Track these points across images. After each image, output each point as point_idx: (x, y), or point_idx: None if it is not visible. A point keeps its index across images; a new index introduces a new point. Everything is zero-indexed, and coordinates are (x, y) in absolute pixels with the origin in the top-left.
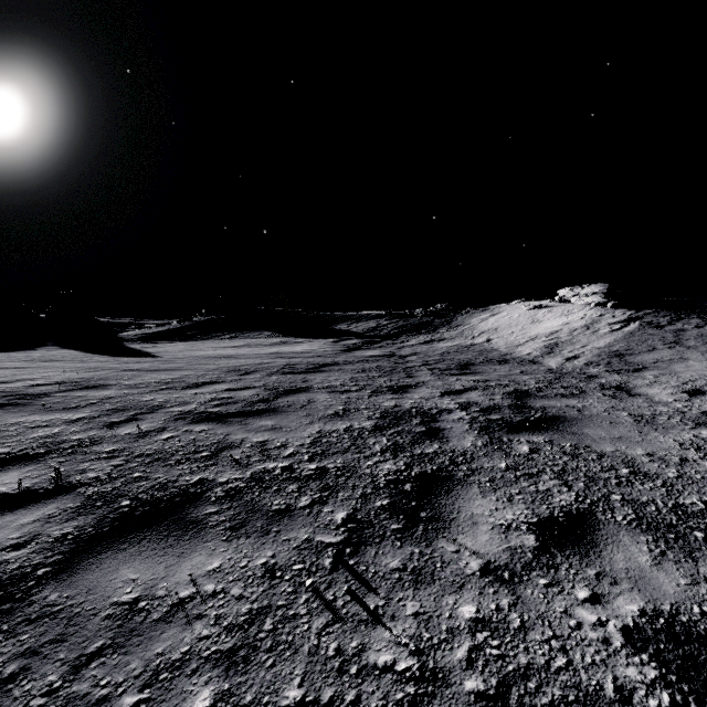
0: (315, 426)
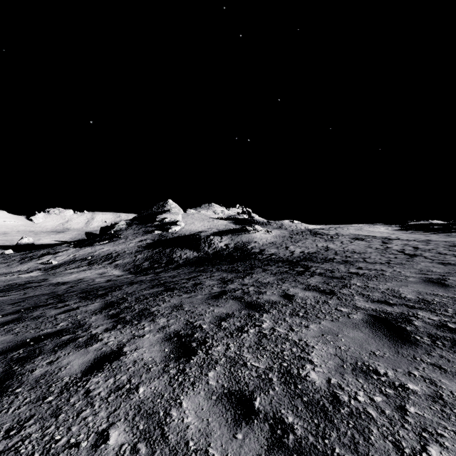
0: (175, 301)
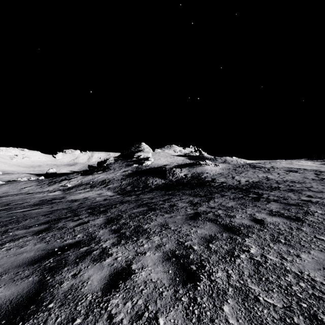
0: (161, 220)
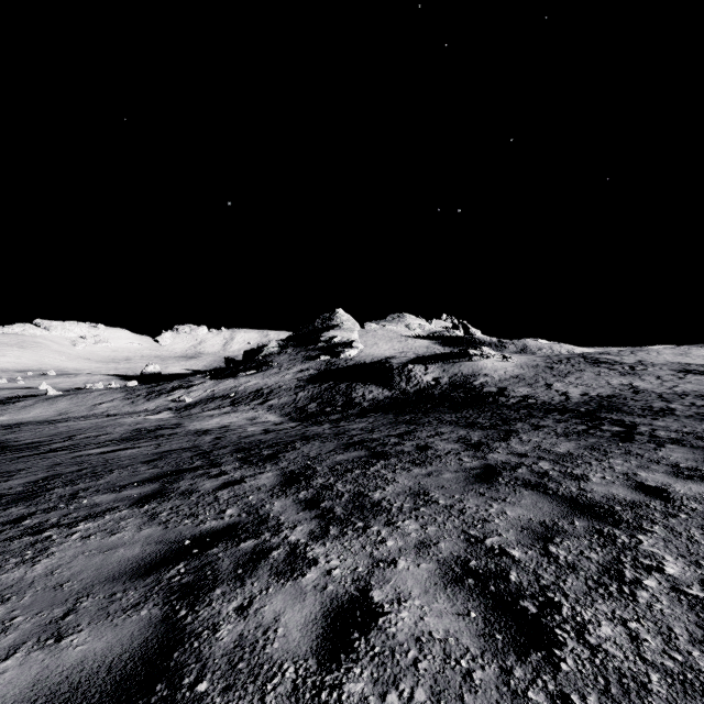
0: (408, 482)
